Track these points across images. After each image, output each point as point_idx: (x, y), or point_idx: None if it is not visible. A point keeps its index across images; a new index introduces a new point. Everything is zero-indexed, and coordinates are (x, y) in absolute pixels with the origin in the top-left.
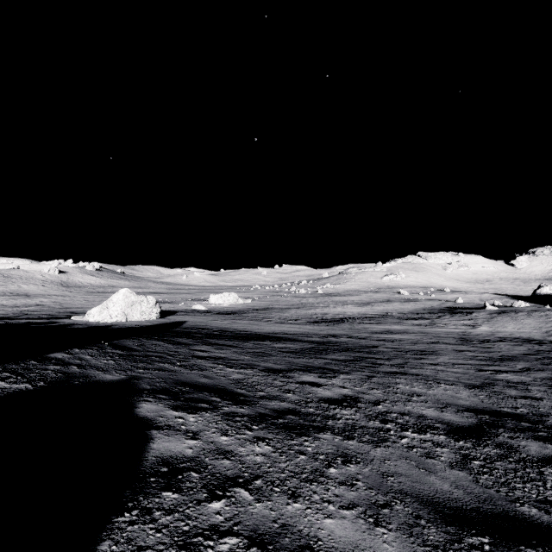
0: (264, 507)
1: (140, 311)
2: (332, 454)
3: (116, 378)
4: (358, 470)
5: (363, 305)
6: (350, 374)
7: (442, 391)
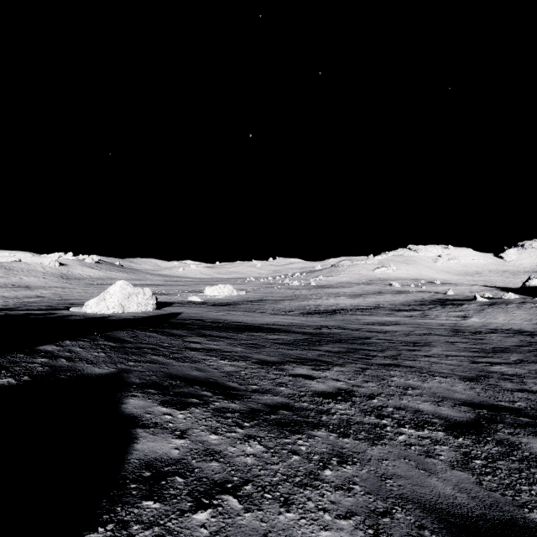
0: (254, 518)
1: (136, 303)
2: (327, 454)
3: (104, 371)
4: (355, 472)
5: (355, 297)
6: (344, 366)
7: (437, 383)
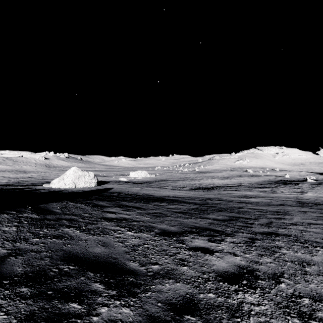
0: None
1: (84, 181)
2: None
3: None
4: None
5: (225, 179)
6: (234, 237)
7: None
